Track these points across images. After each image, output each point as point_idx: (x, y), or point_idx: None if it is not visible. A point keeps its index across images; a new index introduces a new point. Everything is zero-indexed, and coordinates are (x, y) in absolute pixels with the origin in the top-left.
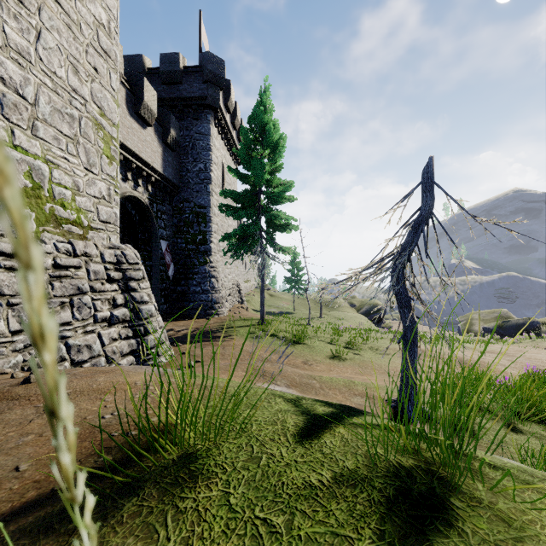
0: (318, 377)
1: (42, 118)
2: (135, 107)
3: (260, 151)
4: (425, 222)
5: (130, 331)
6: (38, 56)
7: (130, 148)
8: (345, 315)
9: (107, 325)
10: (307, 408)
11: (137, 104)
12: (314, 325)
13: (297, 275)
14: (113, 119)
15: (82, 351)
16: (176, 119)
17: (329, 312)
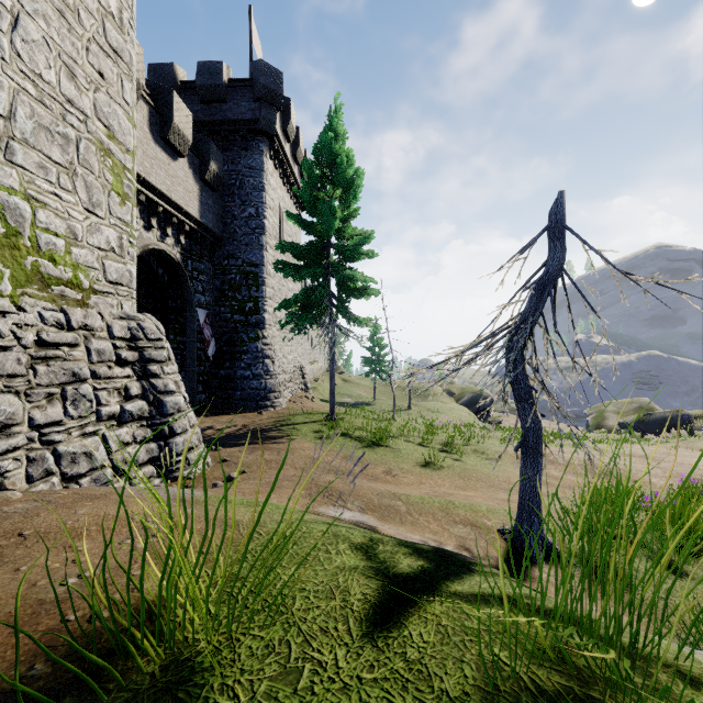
0: (404, 496)
1: (20, 137)
2: (161, 130)
3: (329, 191)
4: (553, 282)
5: (150, 432)
6: (15, 51)
7: (155, 185)
8: (440, 406)
9: (115, 424)
10: (385, 561)
11: (165, 127)
12: (400, 420)
13: (378, 354)
14: (126, 143)
15: (78, 460)
16: (218, 148)
17: (420, 403)
